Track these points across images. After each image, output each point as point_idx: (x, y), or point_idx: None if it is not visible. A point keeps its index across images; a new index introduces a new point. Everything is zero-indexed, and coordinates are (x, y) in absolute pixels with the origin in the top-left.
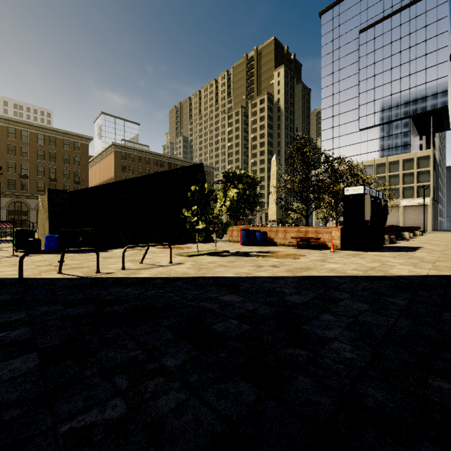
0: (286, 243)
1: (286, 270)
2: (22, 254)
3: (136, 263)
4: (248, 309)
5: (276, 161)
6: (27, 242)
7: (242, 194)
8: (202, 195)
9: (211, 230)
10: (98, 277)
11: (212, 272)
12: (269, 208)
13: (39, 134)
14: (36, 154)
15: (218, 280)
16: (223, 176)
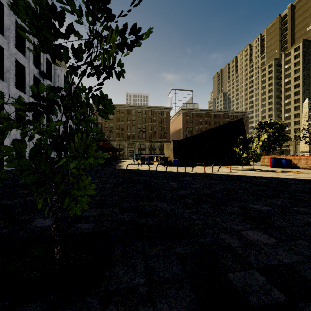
0: (307, 167)
1: (294, 177)
2: (165, 166)
3: (215, 171)
4: (268, 182)
5: (308, 103)
6: (166, 162)
7: (272, 135)
8: (245, 140)
9: (250, 158)
10: (206, 173)
11: (252, 175)
12: (300, 142)
13: (149, 110)
14: (148, 121)
15: (255, 177)
16: (257, 125)
